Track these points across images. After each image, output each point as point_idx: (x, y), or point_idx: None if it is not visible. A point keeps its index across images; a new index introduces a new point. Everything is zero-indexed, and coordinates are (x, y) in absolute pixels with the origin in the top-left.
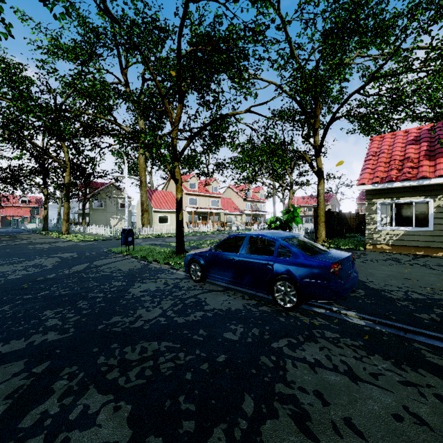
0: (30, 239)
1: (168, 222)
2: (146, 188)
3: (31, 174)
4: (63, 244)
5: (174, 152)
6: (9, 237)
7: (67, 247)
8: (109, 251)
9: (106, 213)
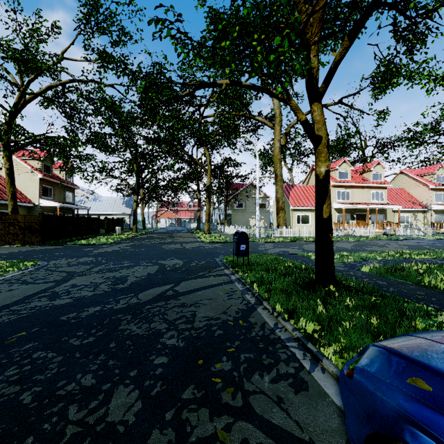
0: (176, 238)
1: (309, 222)
2: (281, 182)
3: (184, 181)
4: (190, 245)
5: (312, 84)
6: (168, 234)
7: (189, 250)
8: (221, 261)
9: (246, 213)
